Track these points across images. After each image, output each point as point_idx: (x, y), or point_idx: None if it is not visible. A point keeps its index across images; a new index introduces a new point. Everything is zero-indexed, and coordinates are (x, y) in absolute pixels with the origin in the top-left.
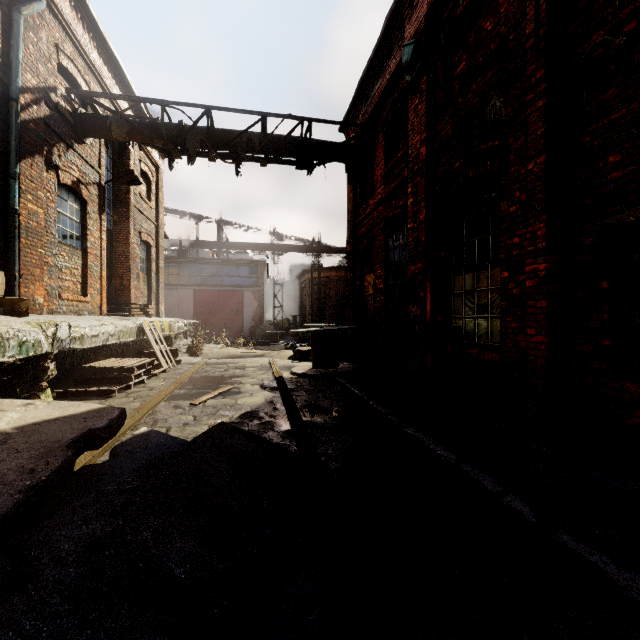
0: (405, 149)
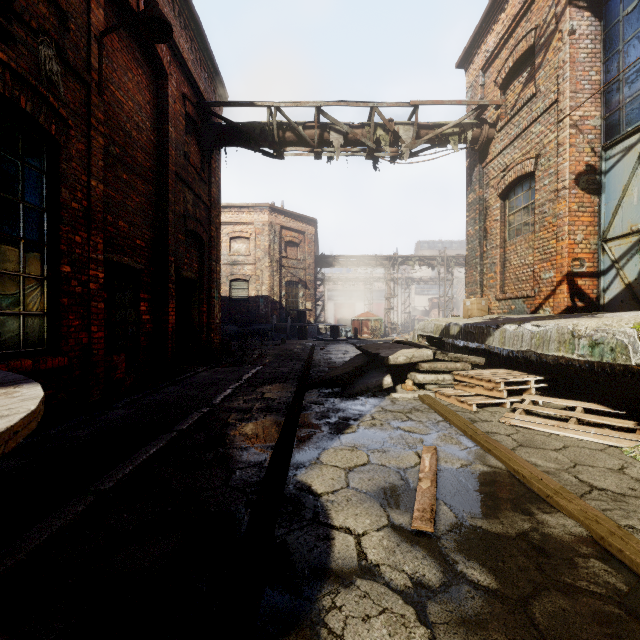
0: None
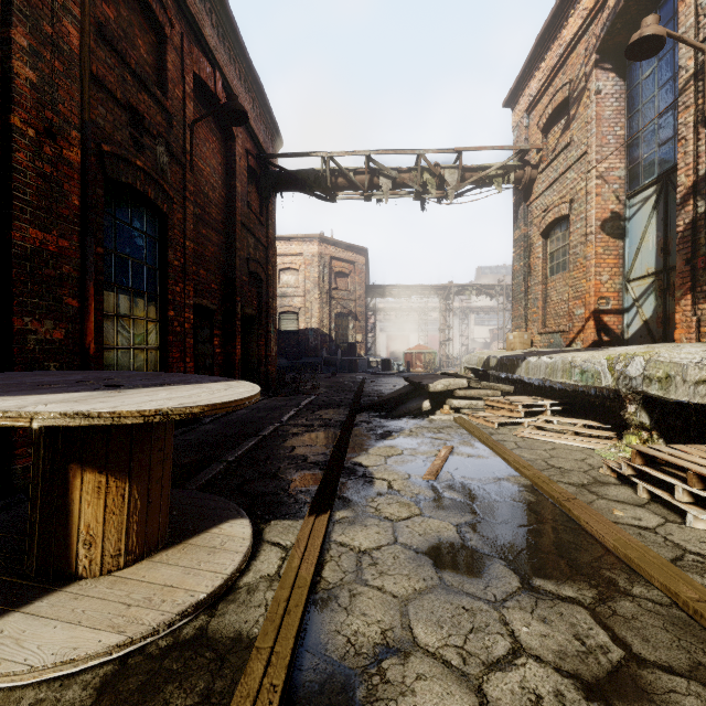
0: None
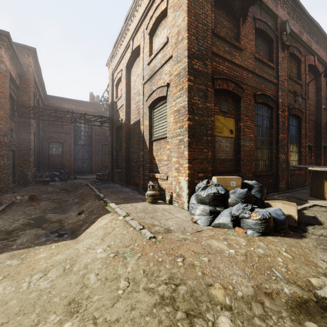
0: (275, 67)
